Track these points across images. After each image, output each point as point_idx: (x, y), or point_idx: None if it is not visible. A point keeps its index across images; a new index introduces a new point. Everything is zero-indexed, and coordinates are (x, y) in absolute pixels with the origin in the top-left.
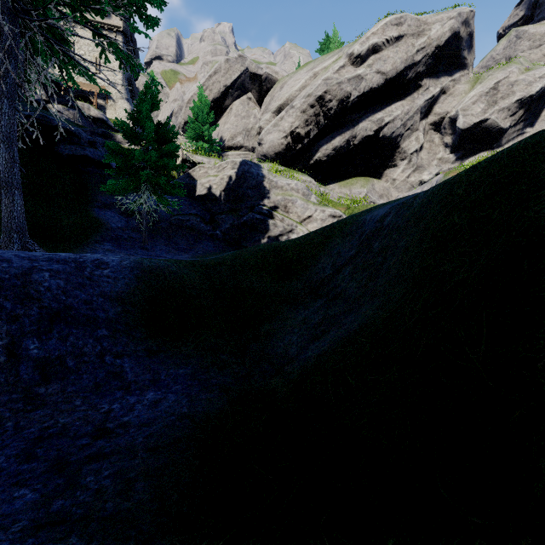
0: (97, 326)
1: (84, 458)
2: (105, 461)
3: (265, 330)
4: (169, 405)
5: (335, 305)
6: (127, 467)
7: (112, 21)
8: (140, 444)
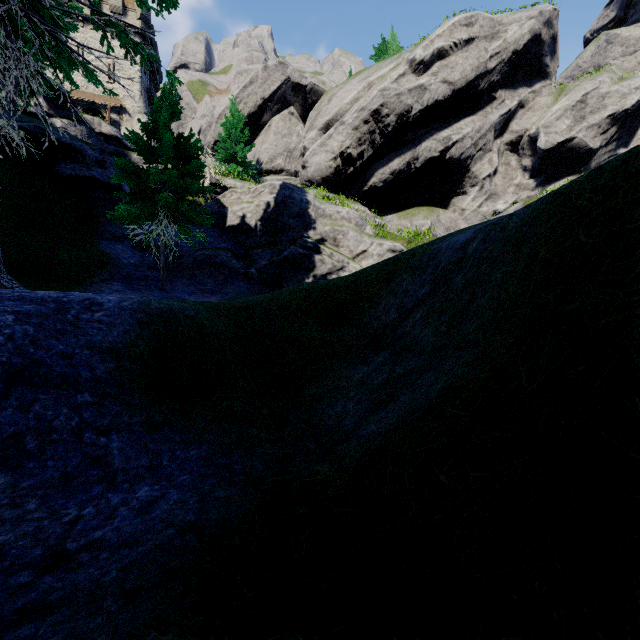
0: (77, 389)
1: (13, 613)
2: (45, 621)
3: (310, 393)
4: (167, 509)
5: (405, 359)
6: (79, 632)
7: (128, 21)
8: (112, 582)
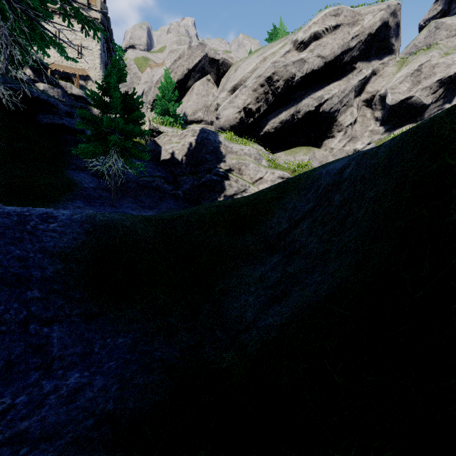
0: (28, 287)
1: None
2: None
3: (219, 288)
4: (91, 397)
5: (295, 261)
6: None
7: (92, 14)
8: None
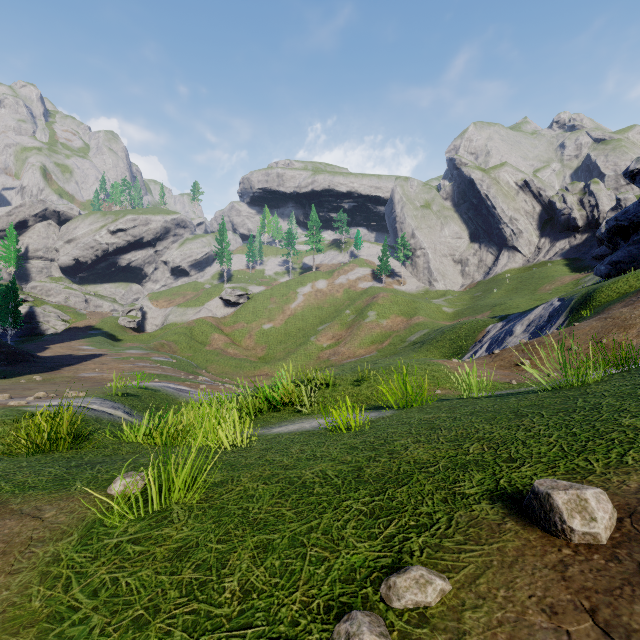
0: None
1: None
2: None
3: None
4: None
5: None
6: None
7: None
8: None
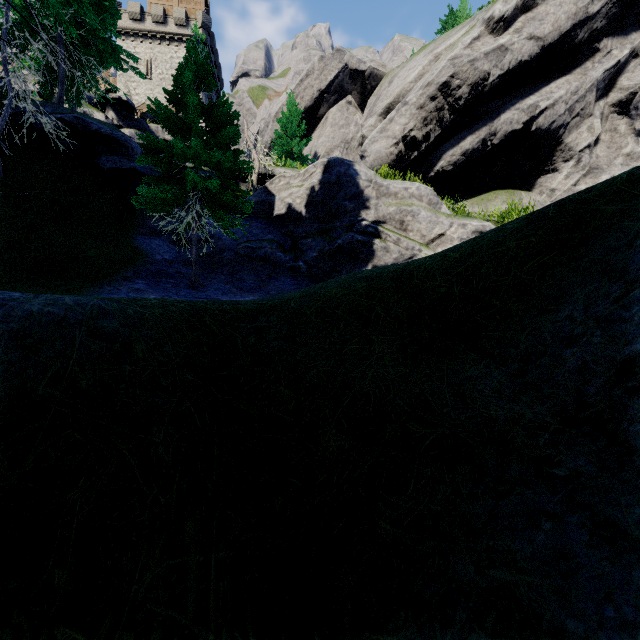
0: None
1: None
2: None
3: None
4: None
5: None
6: None
7: (191, 31)
8: None
